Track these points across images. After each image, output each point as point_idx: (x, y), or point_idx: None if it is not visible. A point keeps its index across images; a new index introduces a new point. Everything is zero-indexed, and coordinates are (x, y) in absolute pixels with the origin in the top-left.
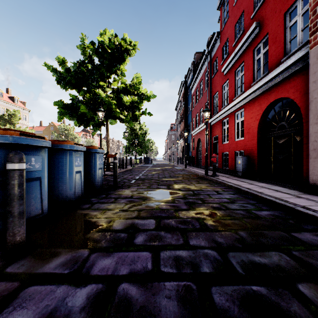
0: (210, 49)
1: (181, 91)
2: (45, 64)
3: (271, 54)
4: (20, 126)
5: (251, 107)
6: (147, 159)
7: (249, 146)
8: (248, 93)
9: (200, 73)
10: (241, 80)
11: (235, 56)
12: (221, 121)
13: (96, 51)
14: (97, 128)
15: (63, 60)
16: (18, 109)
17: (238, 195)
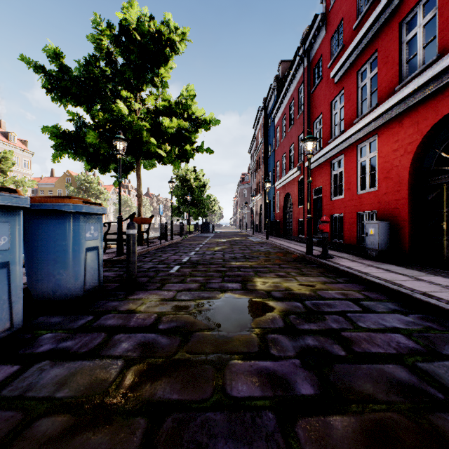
0: (308, 47)
1: (257, 123)
2: (23, 58)
3: (444, 20)
4: (14, 176)
5: (393, 130)
6: (206, 225)
7: (390, 202)
8: (390, 103)
9: (290, 89)
10: (370, 86)
11: (359, 46)
12: (329, 163)
13: (115, 40)
14: (123, 175)
15: (57, 53)
16: (15, 150)
17: (418, 317)
